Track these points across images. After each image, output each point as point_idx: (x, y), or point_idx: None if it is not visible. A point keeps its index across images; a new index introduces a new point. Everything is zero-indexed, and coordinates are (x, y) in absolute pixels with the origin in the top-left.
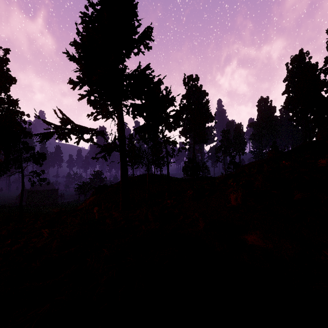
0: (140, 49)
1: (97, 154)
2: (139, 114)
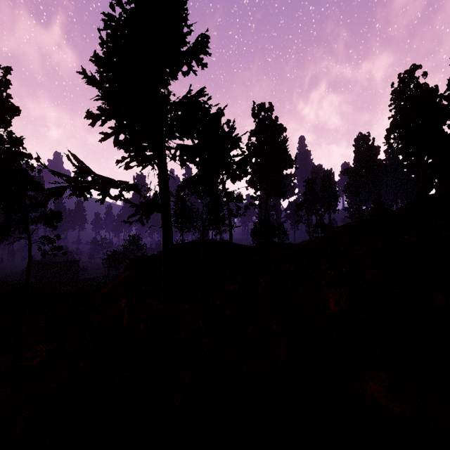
0: (190, 68)
1: (129, 216)
2: (189, 160)
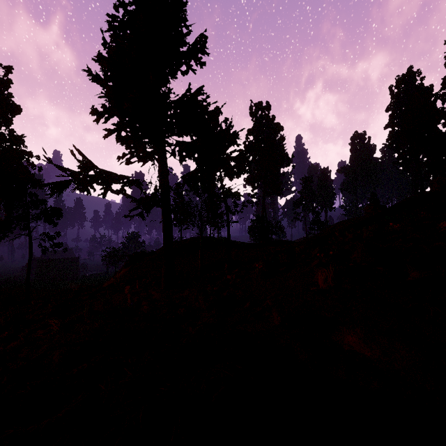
0: (189, 67)
1: (130, 210)
2: (188, 156)
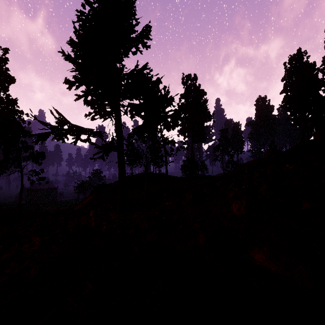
0: (138, 49)
1: (94, 154)
2: (137, 114)
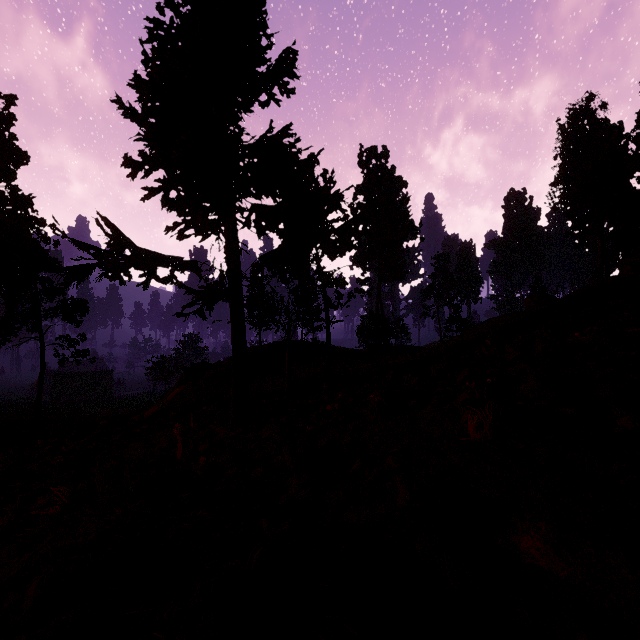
0: (271, 96)
1: (184, 307)
2: (269, 227)
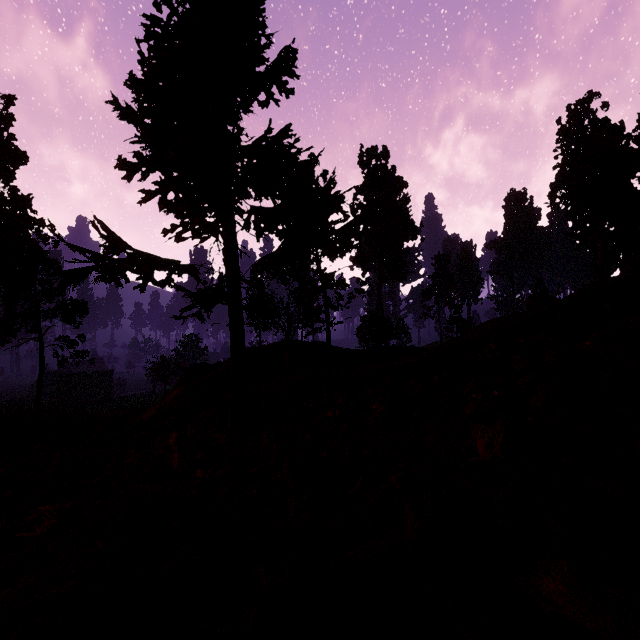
0: (270, 95)
1: (182, 310)
2: (268, 229)
